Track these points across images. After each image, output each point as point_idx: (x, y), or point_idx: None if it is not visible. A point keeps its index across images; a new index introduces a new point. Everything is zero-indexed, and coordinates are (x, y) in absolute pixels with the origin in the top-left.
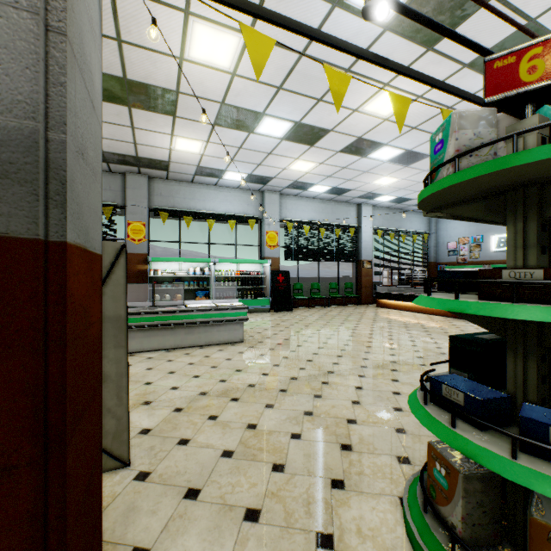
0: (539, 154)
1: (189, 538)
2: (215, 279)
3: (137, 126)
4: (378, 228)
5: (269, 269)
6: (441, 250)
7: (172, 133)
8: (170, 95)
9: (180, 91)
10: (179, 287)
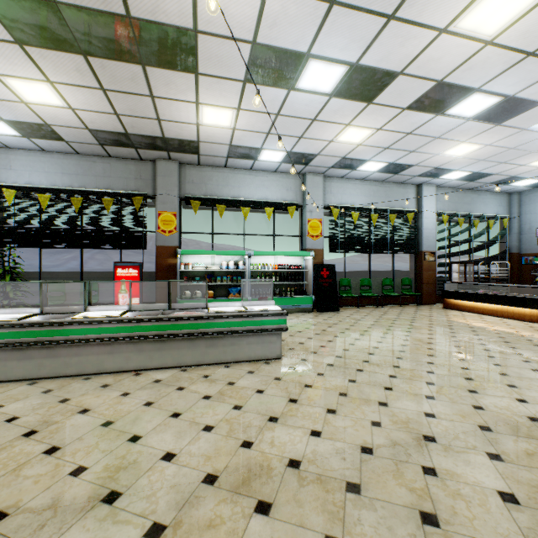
0: None
1: None
2: (250, 274)
3: (156, 93)
4: (442, 213)
5: (310, 263)
6: (526, 239)
7: (197, 100)
8: (188, 39)
9: (198, 29)
10: (211, 282)
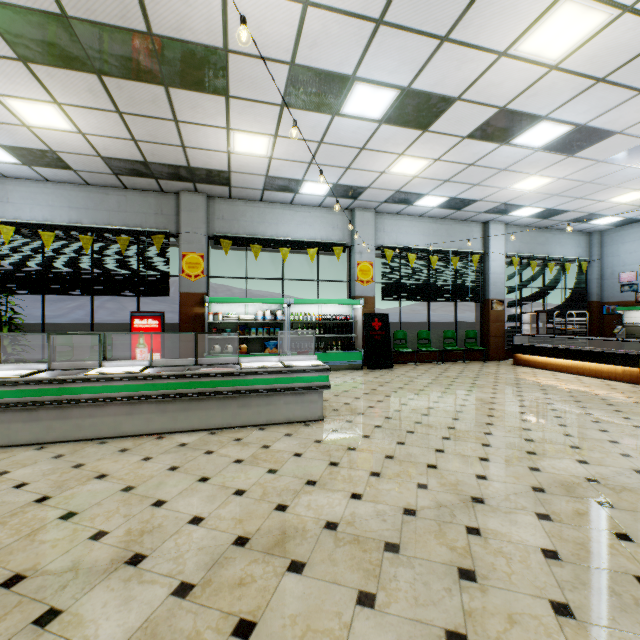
0: None
1: None
2: (291, 325)
3: (181, 118)
4: (513, 255)
5: (360, 313)
6: (608, 285)
7: (228, 125)
8: (217, 59)
9: (229, 49)
10: (244, 335)
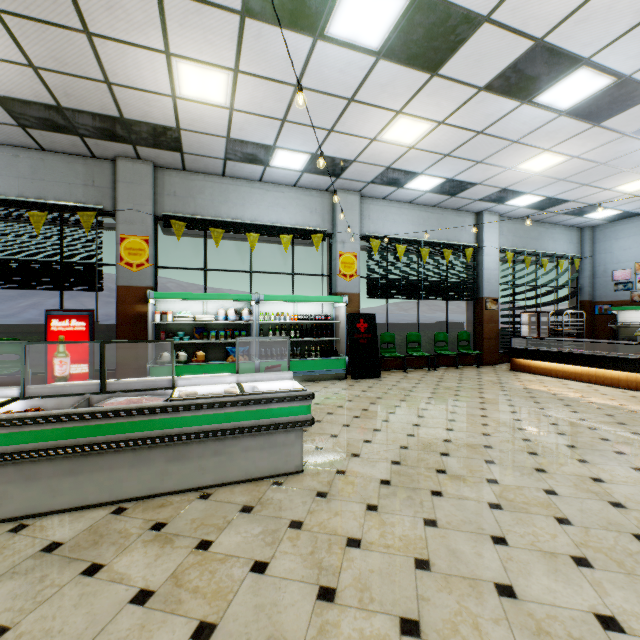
0: None
1: None
2: (260, 327)
3: (94, 27)
4: (506, 250)
5: (343, 312)
6: (601, 283)
7: (166, 46)
8: None
9: None
10: (202, 339)
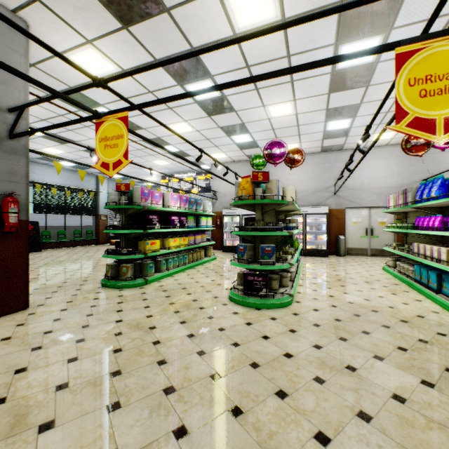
0: (119, 207)
1: (36, 297)
2: None
3: None
4: None
5: None
6: None
7: None
8: None
9: None
10: None
